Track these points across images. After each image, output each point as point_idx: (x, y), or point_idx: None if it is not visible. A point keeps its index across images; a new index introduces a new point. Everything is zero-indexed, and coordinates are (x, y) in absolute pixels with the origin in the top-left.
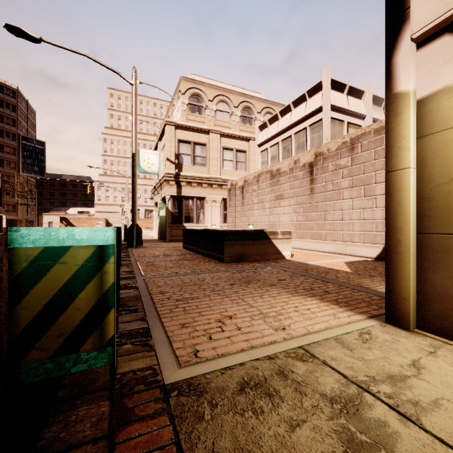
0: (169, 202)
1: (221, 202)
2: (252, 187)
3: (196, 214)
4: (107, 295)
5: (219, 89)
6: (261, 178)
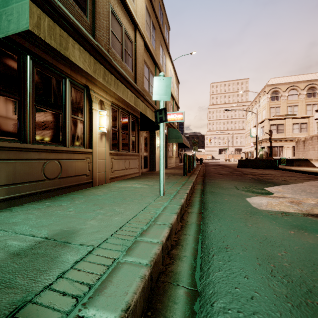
0: (266, 149)
1: (291, 147)
2: (308, 141)
3: (278, 153)
4: (285, 161)
5: (290, 83)
6: (313, 138)
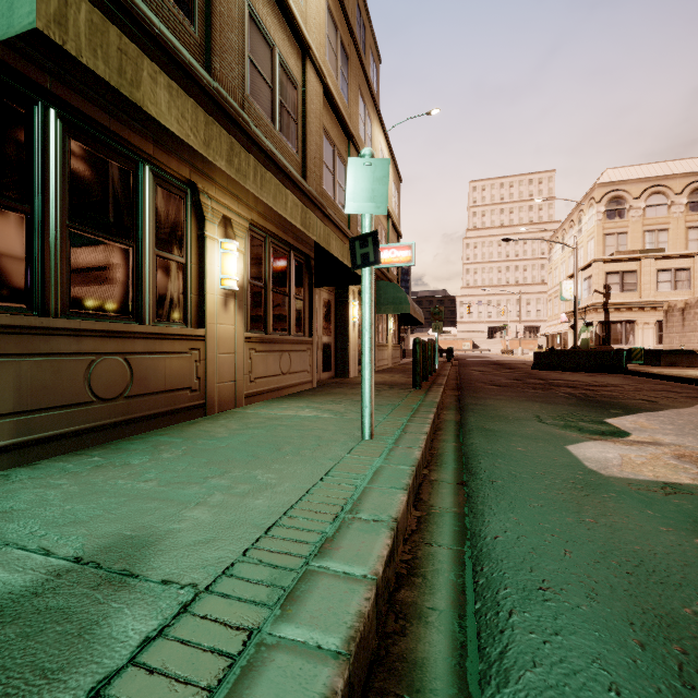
0: (596, 327)
1: (654, 323)
2: (694, 311)
3: (624, 336)
4: (642, 355)
5: (650, 180)
6: None
